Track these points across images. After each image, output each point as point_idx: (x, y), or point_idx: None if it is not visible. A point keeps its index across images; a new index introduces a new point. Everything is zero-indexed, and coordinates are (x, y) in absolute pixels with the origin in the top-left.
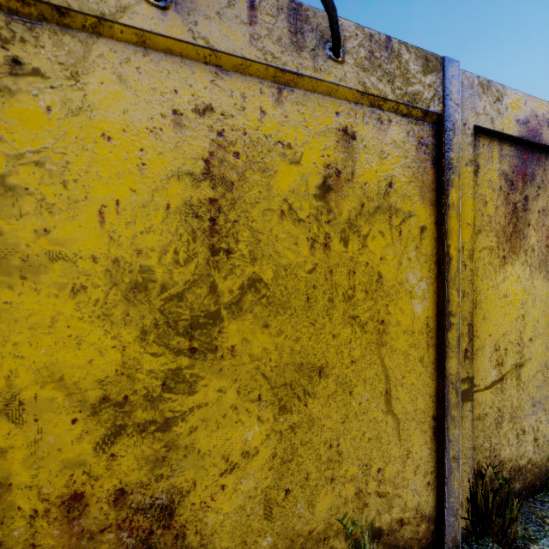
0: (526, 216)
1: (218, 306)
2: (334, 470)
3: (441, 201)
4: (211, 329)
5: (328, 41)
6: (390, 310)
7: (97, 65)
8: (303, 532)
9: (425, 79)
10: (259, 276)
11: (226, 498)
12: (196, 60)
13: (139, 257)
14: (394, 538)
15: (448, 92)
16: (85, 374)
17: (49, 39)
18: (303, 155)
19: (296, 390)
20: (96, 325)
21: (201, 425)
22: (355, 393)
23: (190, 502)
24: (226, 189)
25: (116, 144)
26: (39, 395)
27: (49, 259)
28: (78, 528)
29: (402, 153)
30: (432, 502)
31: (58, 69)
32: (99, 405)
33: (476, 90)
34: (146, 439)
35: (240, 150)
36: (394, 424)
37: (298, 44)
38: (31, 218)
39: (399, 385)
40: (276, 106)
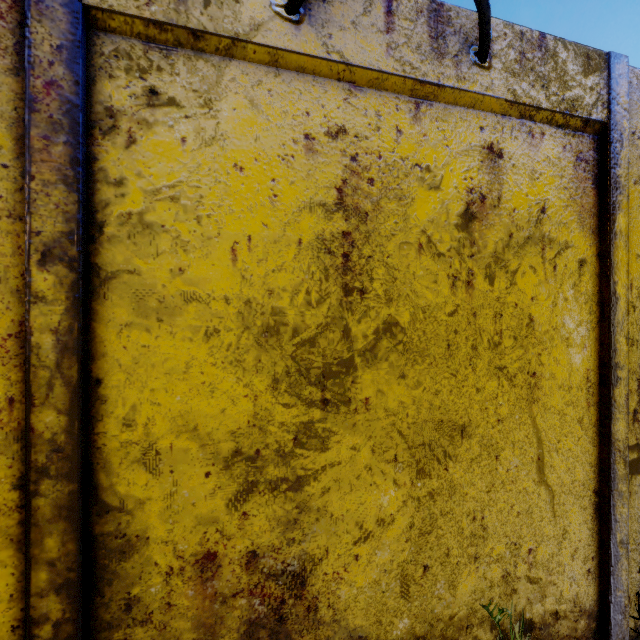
0: None
1: (351, 353)
2: (477, 547)
3: (605, 228)
4: (344, 379)
5: (473, 44)
6: (543, 361)
7: (229, 90)
8: (443, 616)
9: (585, 81)
10: (395, 319)
11: (359, 570)
12: (328, 77)
13: (270, 298)
14: (547, 633)
15: (614, 95)
16: (218, 424)
17: (183, 66)
18: (443, 179)
19: (435, 451)
20: (228, 372)
21: (333, 485)
22: (502, 457)
23: (322, 571)
24: (360, 220)
25: (248, 175)
26: (175, 445)
27: (183, 300)
28: (211, 590)
29: (557, 171)
30: (593, 594)
31: (192, 96)
32: (232, 458)
33: None
34: (277, 498)
35: (375, 176)
36: (547, 497)
37: (440, 50)
38: (167, 257)
39: (553, 451)
40: (413, 124)
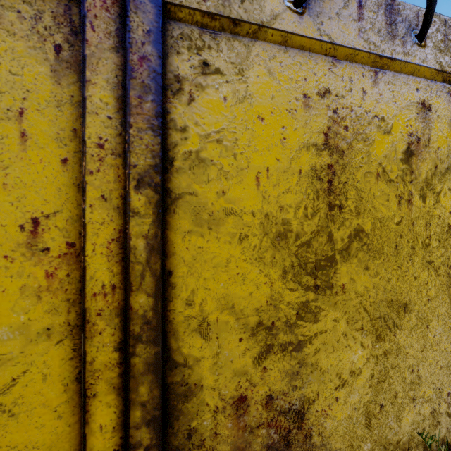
0: None
1: (333, 252)
2: (415, 391)
3: None
4: (328, 270)
5: (414, 29)
6: None
7: (254, 62)
8: (392, 441)
9: None
10: (361, 227)
11: (338, 408)
12: (318, 53)
13: (281, 212)
14: None
15: None
16: (247, 303)
17: (225, 45)
18: (392, 126)
19: (387, 322)
20: (254, 265)
21: (322, 347)
22: (430, 327)
23: (314, 409)
24: (339, 156)
25: (266, 123)
26: (219, 319)
27: (225, 214)
28: (243, 423)
29: None
30: None
31: (231, 67)
32: (256, 328)
33: None
34: (285, 357)
35: (348, 124)
36: None
37: (392, 33)
38: (214, 183)
39: None
40: (373, 87)
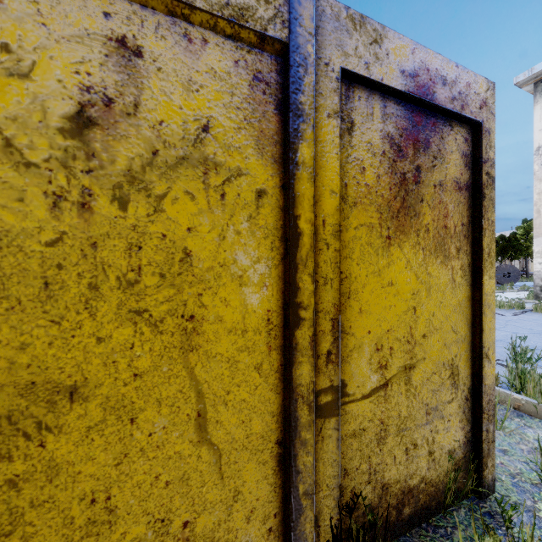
0: (418, 190)
1: None
2: (100, 536)
3: (287, 157)
4: None
5: None
6: (206, 302)
7: None
8: None
9: None
10: None
11: None
12: None
13: None
14: None
15: (296, 14)
16: None
17: None
18: (36, 66)
19: (21, 424)
20: None
21: None
22: (141, 420)
23: None
24: None
25: None
26: None
27: None
28: None
29: (227, 87)
30: None
31: None
32: None
33: (344, 24)
34: None
35: None
36: (212, 457)
37: None
38: None
39: (221, 404)
40: None
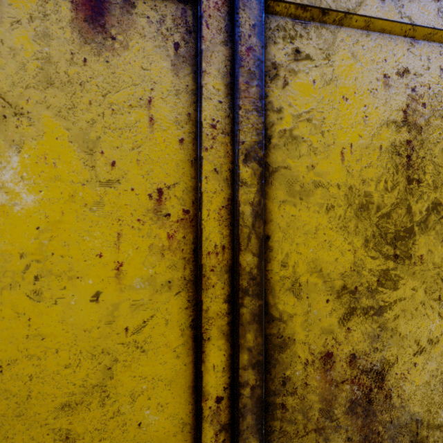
0: None
1: (412, 224)
2: None
3: None
4: (407, 241)
5: None
6: None
7: (339, 47)
8: None
9: None
10: (439, 201)
11: (417, 374)
12: (398, 35)
13: (363, 185)
14: None
15: None
16: (333, 268)
17: (314, 33)
18: None
19: None
20: (339, 234)
21: (401, 314)
22: None
23: (394, 372)
24: (417, 132)
25: (350, 103)
26: (309, 281)
27: (314, 186)
28: (329, 377)
29: None
30: None
31: (319, 53)
32: (341, 291)
33: None
34: (367, 320)
35: (426, 101)
36: None
37: None
38: (304, 158)
39: None
40: None
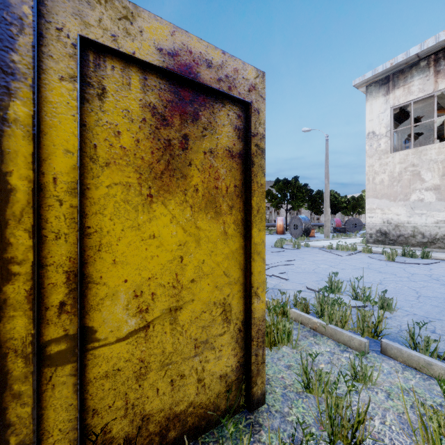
0: (186, 155)
1: None
2: None
3: None
4: None
5: None
6: None
7: None
8: None
9: None
10: None
11: None
12: None
13: None
14: None
15: None
16: None
17: None
18: None
19: None
20: None
21: None
22: None
23: None
24: None
25: None
26: None
27: None
28: None
29: None
30: None
31: None
32: None
33: None
34: None
35: None
36: None
37: None
38: None
39: None
40: None
